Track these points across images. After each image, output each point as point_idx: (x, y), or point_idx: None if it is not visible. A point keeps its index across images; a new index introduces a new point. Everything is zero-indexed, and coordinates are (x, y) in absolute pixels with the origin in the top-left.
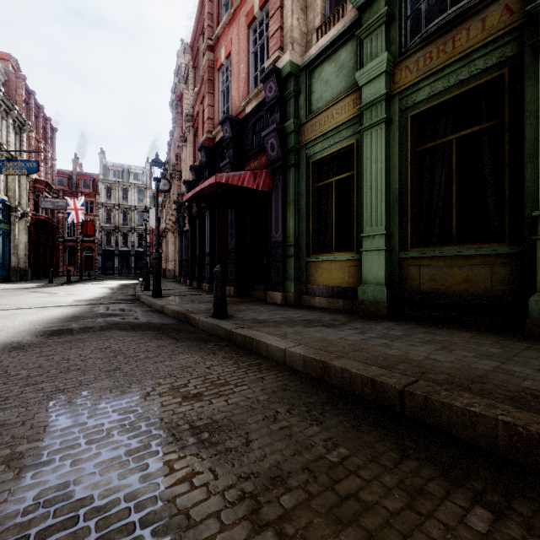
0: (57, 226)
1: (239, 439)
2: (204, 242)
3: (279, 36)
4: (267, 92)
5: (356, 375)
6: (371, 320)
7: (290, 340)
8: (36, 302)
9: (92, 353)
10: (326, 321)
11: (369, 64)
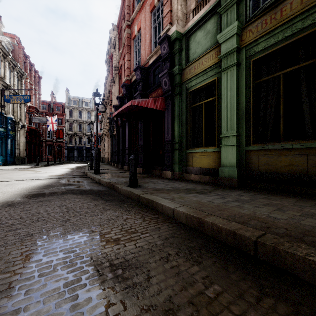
0: (42, 133)
1: (142, 275)
2: (125, 141)
3: (169, 16)
4: (162, 50)
5: (222, 228)
6: (227, 189)
7: (177, 202)
8: (27, 176)
9: (54, 209)
10: (199, 190)
11: (225, 29)
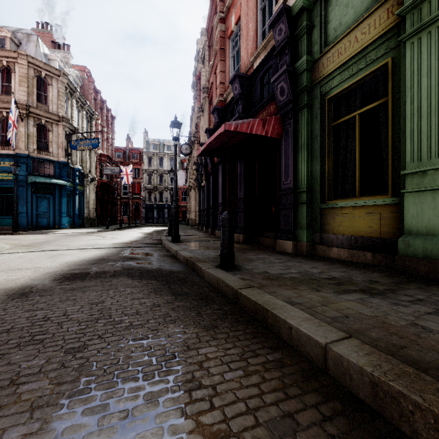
0: (116, 188)
1: None
2: (217, 194)
3: None
4: (277, 36)
5: None
6: (431, 285)
7: (325, 320)
8: (86, 244)
9: (79, 310)
10: (361, 283)
11: None
